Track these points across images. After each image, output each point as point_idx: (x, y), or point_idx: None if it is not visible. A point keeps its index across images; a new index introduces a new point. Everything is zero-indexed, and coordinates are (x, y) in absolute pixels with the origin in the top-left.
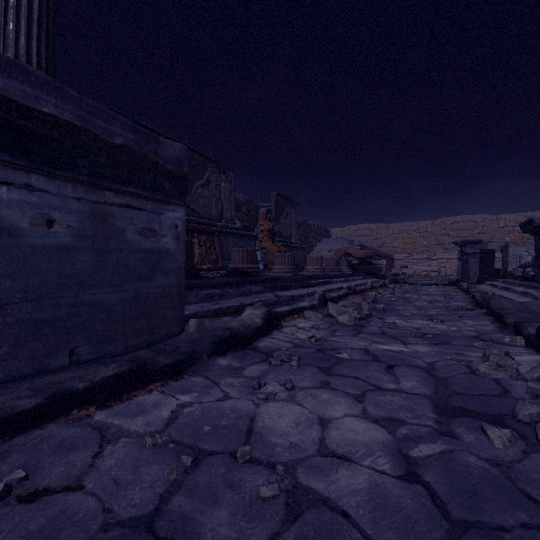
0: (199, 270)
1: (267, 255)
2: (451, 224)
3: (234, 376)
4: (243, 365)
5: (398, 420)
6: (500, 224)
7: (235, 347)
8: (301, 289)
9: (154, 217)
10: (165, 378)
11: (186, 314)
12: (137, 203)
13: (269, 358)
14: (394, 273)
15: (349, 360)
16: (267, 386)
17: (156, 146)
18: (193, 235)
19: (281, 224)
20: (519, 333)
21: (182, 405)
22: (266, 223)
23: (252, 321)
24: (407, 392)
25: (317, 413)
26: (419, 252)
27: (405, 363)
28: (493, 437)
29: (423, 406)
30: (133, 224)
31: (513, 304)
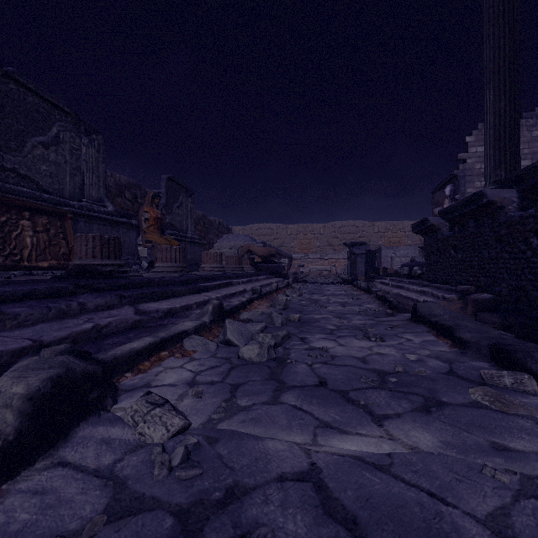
0: (32, 269)
1: (154, 250)
2: (339, 228)
3: None
4: None
5: None
6: (375, 230)
7: None
8: (189, 296)
9: None
10: None
11: None
12: None
13: None
14: (294, 272)
15: None
16: None
17: None
18: (22, 215)
19: (174, 214)
20: (515, 366)
21: None
22: (152, 209)
23: None
24: None
25: None
26: (314, 252)
27: None
28: None
29: None
30: None
31: (442, 308)
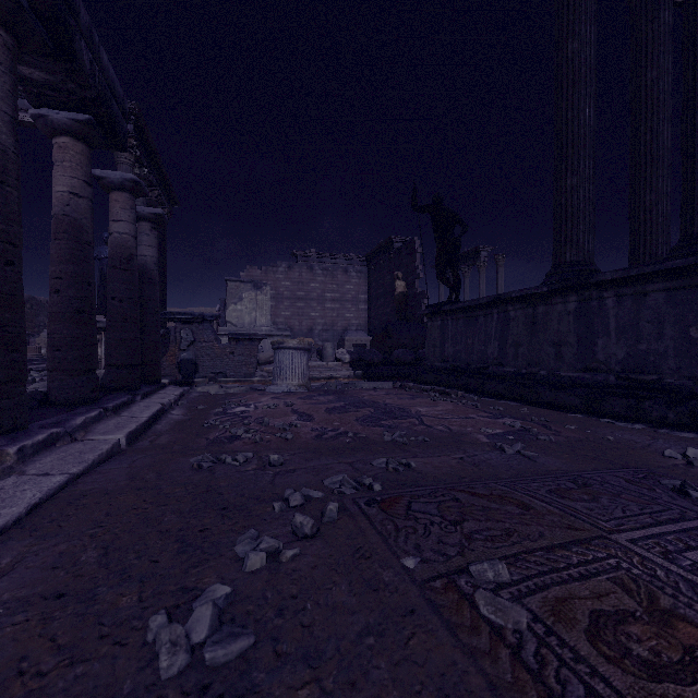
0: None
1: None
2: None
3: None
4: None
5: None
6: None
7: None
8: None
9: None
10: None
11: None
12: None
13: None
14: None
15: None
16: None
17: None
18: None
19: None
20: None
21: None
22: None
23: None
24: None
25: None
26: None
27: None
28: None
29: None
30: None
31: None
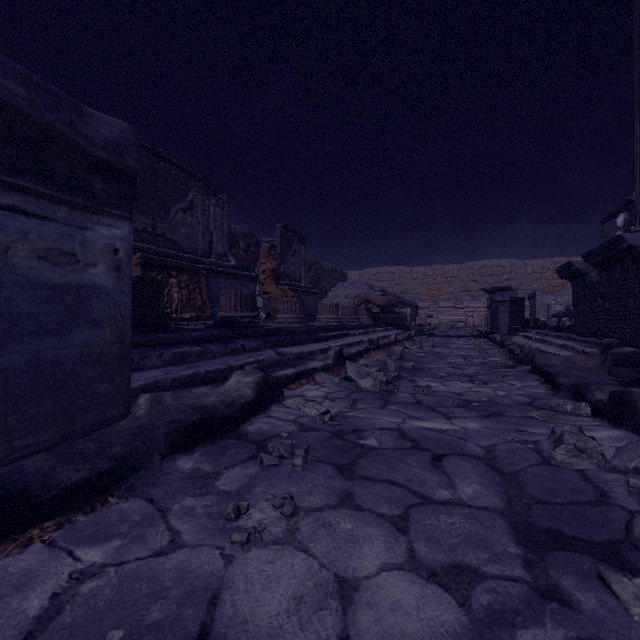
0: (178, 320)
1: (271, 301)
2: (479, 269)
3: (198, 493)
4: (218, 469)
5: (468, 569)
6: (528, 270)
7: (210, 436)
8: (312, 344)
9: (73, 232)
10: (70, 508)
11: (139, 385)
12: (37, 207)
13: (260, 454)
14: (419, 324)
15: (379, 450)
16: (252, 512)
17: (76, 118)
18: (170, 274)
19: (288, 263)
20: (582, 398)
21: (82, 574)
22: (269, 261)
23: (240, 392)
24: (470, 505)
25: (334, 565)
26: (445, 300)
27: (456, 450)
28: (627, 600)
29: (498, 532)
30: (28, 240)
31: (561, 359)
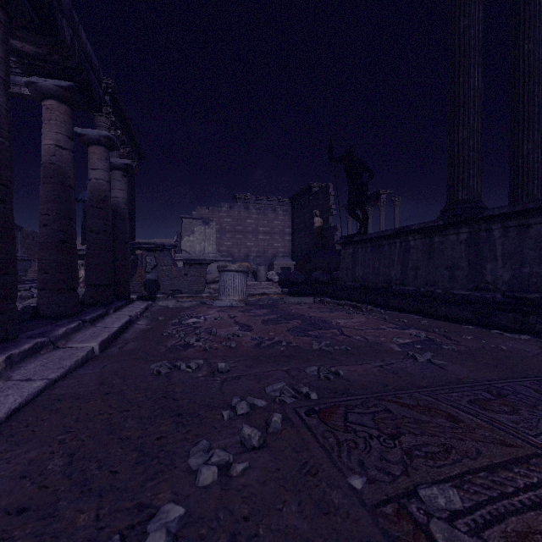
0: None
1: None
2: None
3: None
4: None
5: None
6: None
7: None
8: (22, 285)
9: None
10: None
11: None
12: None
13: None
14: None
15: None
16: None
17: None
18: None
19: None
20: None
21: None
22: None
23: None
24: None
25: None
26: None
27: None
28: None
29: None
30: None
31: None
